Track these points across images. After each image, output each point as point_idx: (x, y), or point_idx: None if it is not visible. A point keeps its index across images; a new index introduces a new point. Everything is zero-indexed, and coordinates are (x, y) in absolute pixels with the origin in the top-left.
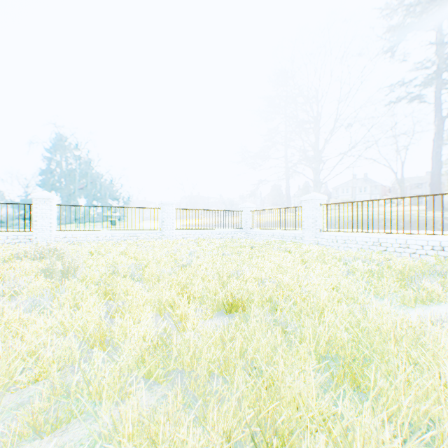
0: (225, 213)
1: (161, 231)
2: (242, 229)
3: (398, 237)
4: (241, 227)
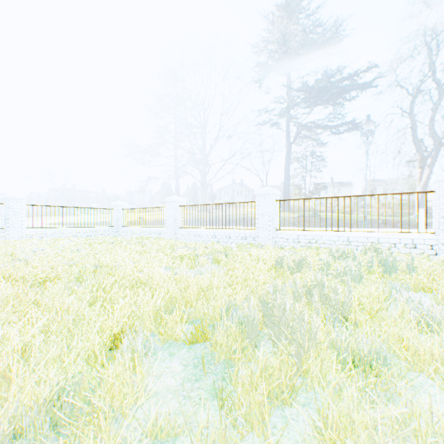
0: (94, 210)
1: (4, 230)
2: (114, 227)
3: (226, 231)
4: (112, 225)
